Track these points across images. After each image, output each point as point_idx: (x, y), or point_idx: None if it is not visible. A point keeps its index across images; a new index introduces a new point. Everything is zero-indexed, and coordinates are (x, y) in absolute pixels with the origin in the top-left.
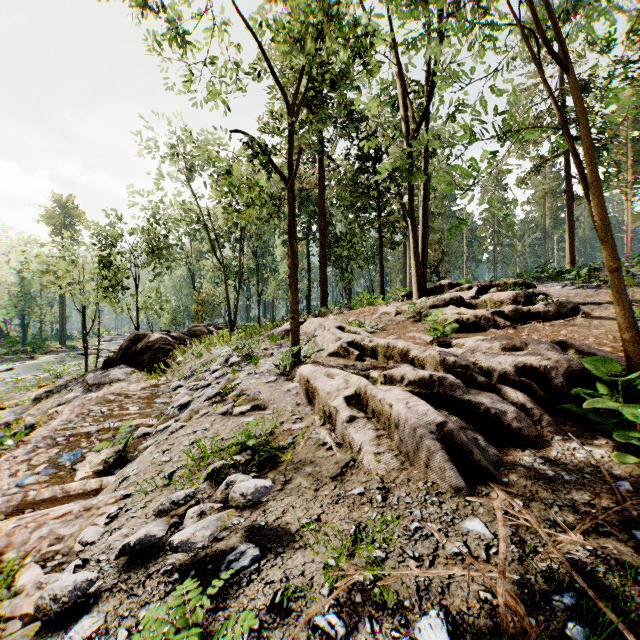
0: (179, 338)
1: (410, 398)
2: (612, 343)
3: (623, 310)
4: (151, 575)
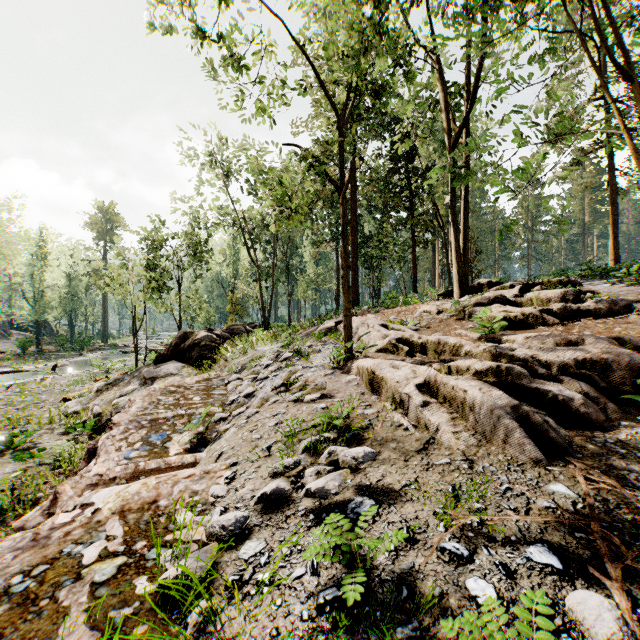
0: (222, 336)
1: (482, 385)
2: None
3: None
4: (289, 516)
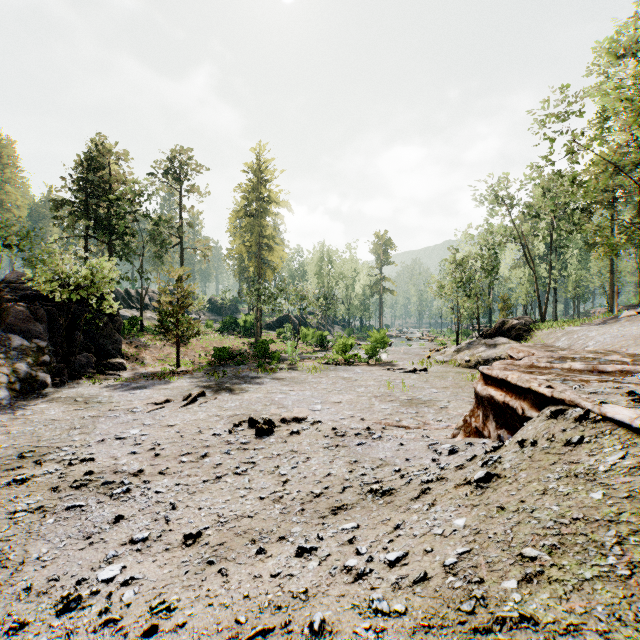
0: (525, 323)
1: None
2: None
3: None
4: None
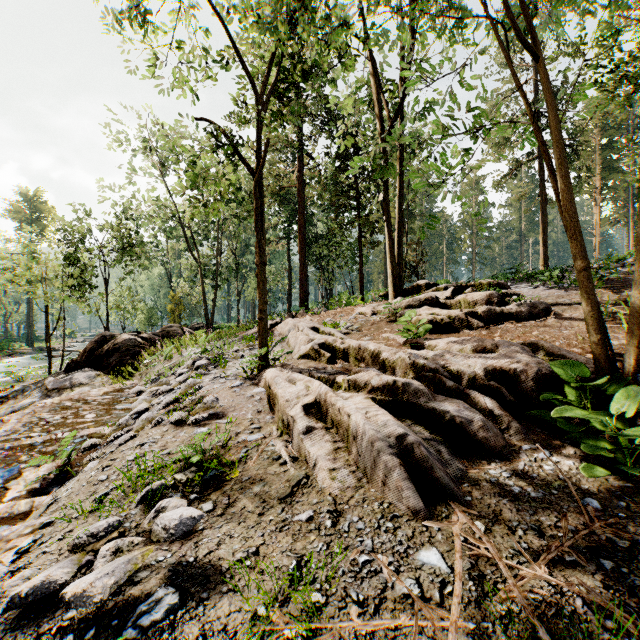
0: (150, 339)
1: (370, 407)
2: (582, 344)
3: (592, 311)
4: (41, 634)
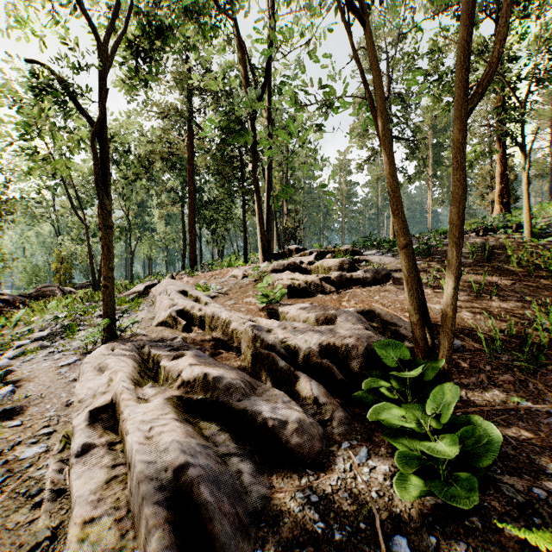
0: (15, 301)
1: (160, 418)
2: None
3: (412, 290)
4: None
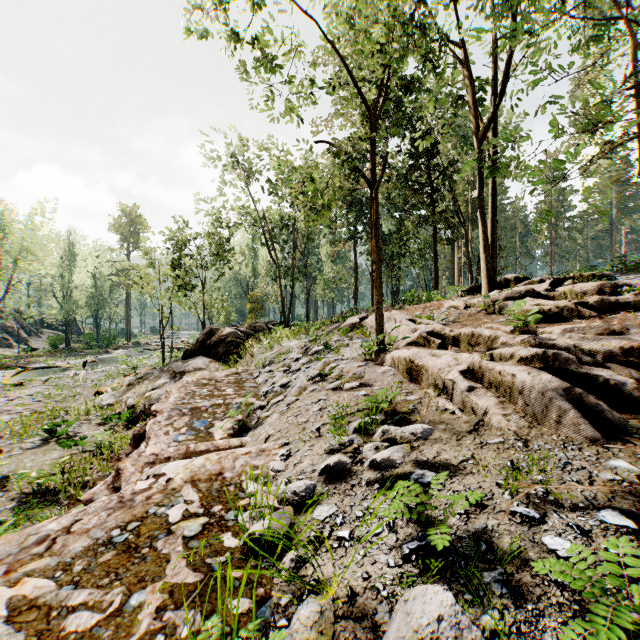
0: (246, 333)
1: (530, 369)
2: None
3: None
4: (354, 486)
